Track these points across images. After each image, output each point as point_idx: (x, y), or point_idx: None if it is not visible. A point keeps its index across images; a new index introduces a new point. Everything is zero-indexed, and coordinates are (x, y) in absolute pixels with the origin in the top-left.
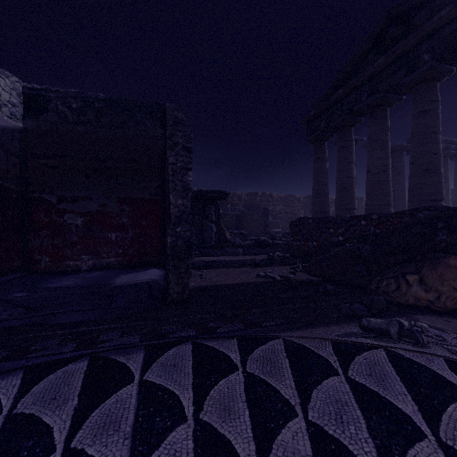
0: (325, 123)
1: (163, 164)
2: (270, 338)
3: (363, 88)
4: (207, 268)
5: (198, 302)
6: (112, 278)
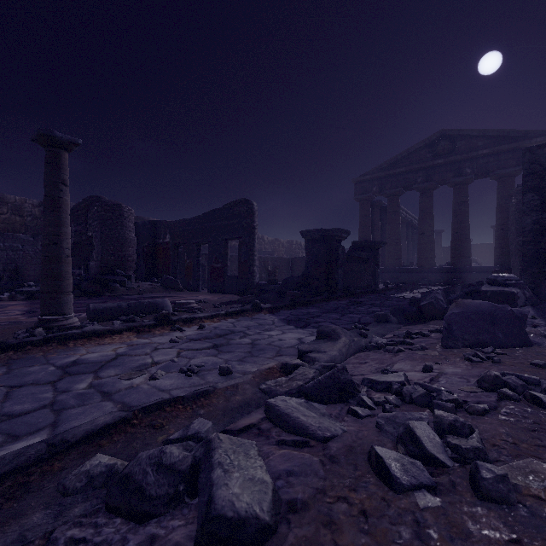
0: (378, 188)
1: None
2: None
3: (418, 173)
4: None
5: None
6: None
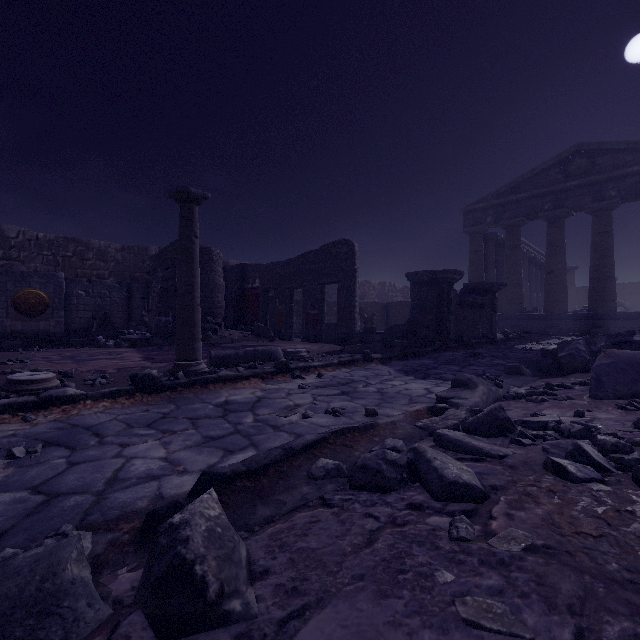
0: (493, 218)
1: None
2: None
3: (545, 198)
4: None
5: None
6: None
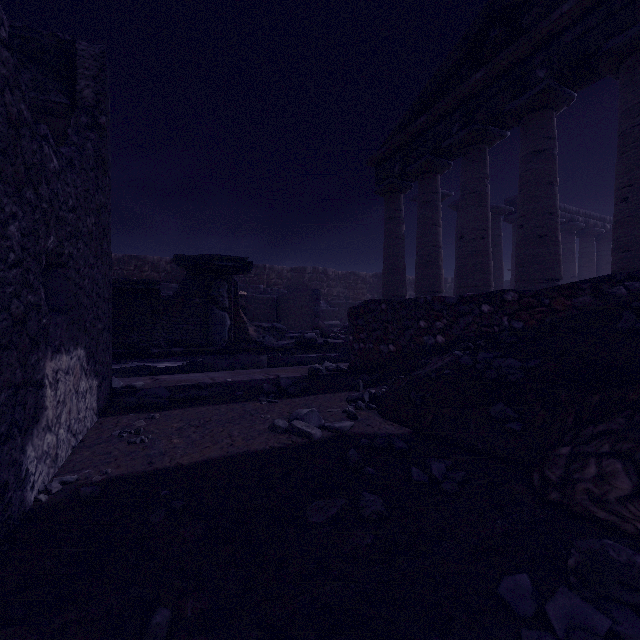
0: (401, 166)
1: None
2: None
3: (453, 116)
4: (171, 407)
5: (0, 595)
6: None
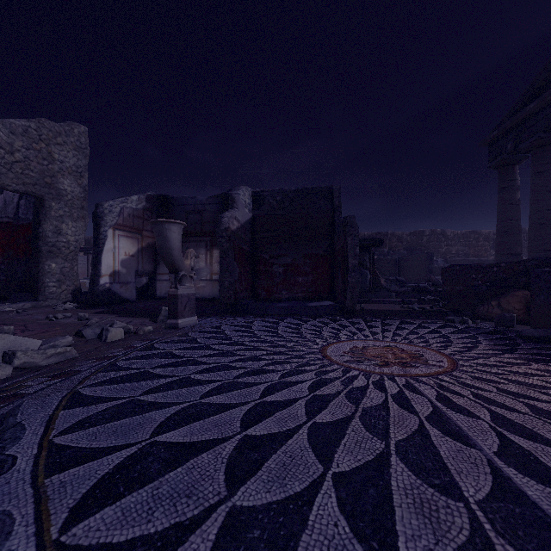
0: (513, 144)
1: (332, 229)
2: (395, 320)
3: None
4: (364, 303)
5: (361, 313)
6: (305, 304)
